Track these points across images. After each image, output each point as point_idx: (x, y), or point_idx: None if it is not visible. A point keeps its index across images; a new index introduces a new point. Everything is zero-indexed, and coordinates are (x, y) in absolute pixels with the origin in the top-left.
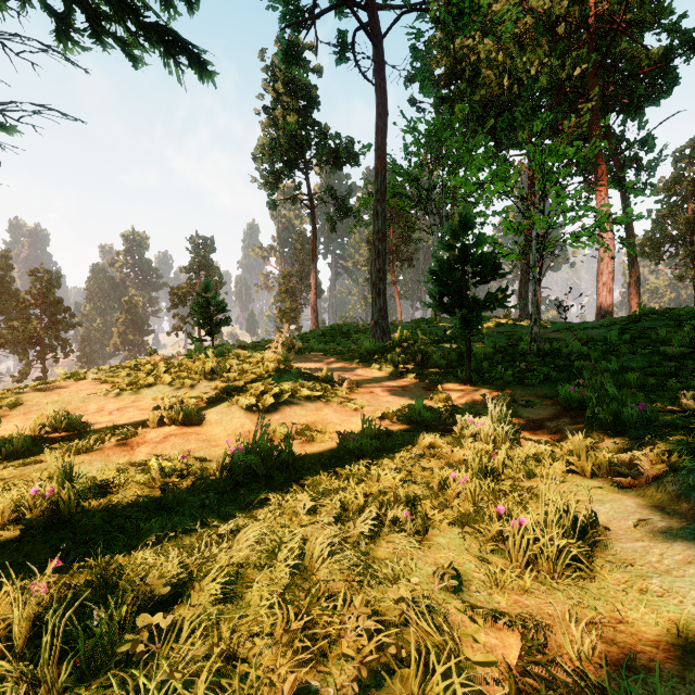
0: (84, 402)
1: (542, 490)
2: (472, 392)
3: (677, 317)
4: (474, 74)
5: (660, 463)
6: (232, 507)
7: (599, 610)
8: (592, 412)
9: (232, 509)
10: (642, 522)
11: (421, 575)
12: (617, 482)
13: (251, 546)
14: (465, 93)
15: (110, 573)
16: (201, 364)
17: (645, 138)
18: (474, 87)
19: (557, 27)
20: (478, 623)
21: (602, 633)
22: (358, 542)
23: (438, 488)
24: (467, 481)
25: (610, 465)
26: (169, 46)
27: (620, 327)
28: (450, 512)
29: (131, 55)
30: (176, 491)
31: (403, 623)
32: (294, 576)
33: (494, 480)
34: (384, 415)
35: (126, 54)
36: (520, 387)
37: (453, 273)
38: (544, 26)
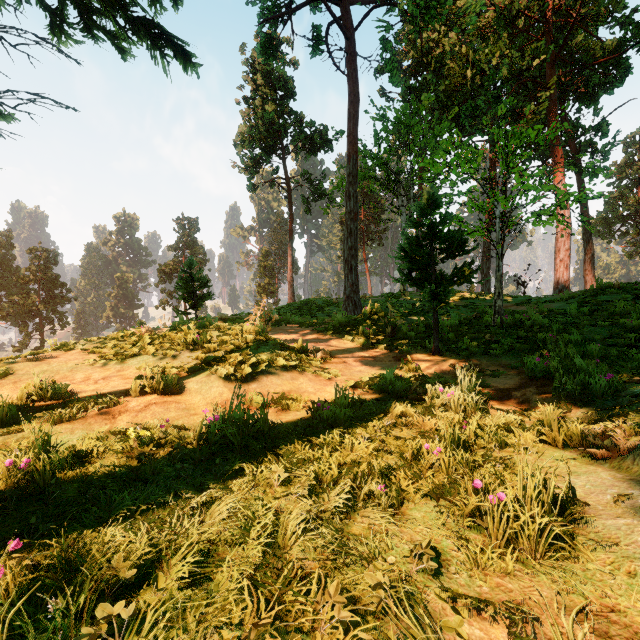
0: (71, 371)
1: (515, 460)
2: (440, 362)
3: (633, 291)
4: (439, 66)
5: (634, 434)
6: (207, 478)
7: (590, 599)
8: (558, 382)
9: (207, 480)
10: (622, 497)
11: (398, 553)
12: (590, 454)
13: (224, 520)
14: (431, 84)
15: (74, 553)
16: (183, 335)
17: (599, 124)
18: (439, 78)
19: (517, 21)
20: (460, 612)
21: (594, 624)
22: (333, 516)
23: (411, 458)
24: (441, 452)
25: (583, 436)
26: (156, 39)
27: (579, 300)
28: (424, 484)
29: (121, 48)
30: (152, 461)
31: (380, 611)
32: (267, 555)
33: (468, 451)
34: (357, 384)
35: (116, 47)
36: (486, 357)
37: (421, 249)
38: (505, 20)
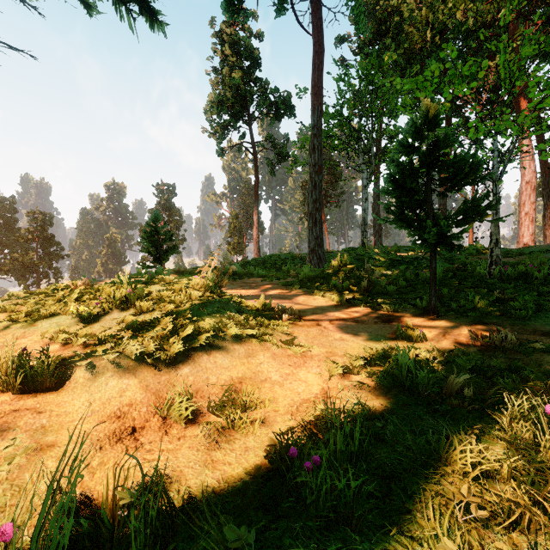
0: None
1: None
2: (445, 325)
3: None
4: (397, 32)
5: None
6: None
7: None
8: None
9: None
10: None
11: None
12: None
13: None
14: (389, 49)
15: None
16: (115, 289)
17: None
18: (396, 44)
19: None
20: None
21: None
22: None
23: None
24: None
25: None
26: None
27: None
28: None
29: (86, 2)
30: None
31: None
32: None
33: None
34: (347, 367)
35: (81, 1)
36: (506, 319)
37: (415, 181)
38: None
